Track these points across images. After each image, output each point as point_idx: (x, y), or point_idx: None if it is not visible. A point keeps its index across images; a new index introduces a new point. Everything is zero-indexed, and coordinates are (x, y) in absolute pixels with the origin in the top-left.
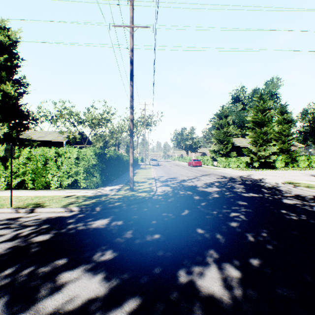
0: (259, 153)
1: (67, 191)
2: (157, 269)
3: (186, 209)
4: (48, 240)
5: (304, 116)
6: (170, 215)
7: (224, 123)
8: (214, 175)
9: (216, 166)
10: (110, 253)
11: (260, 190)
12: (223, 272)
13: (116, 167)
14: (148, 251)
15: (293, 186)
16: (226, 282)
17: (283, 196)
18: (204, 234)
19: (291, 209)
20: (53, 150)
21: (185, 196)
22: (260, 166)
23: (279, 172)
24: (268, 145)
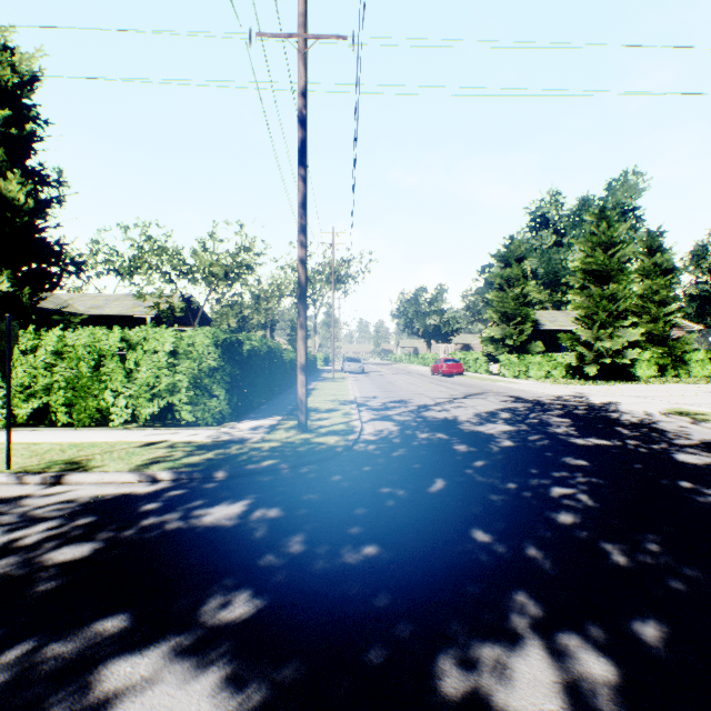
0: (599, 345)
1: (148, 432)
2: (377, 652)
3: (438, 477)
4: (86, 559)
5: (700, 261)
6: (399, 494)
7: (515, 276)
8: (495, 396)
9: (496, 374)
10: (245, 601)
11: (613, 431)
12: (565, 664)
13: (266, 375)
14: (348, 595)
15: (690, 421)
16: (580, 700)
17: (672, 444)
18: (492, 544)
19: (704, 479)
20: (116, 335)
21: (433, 445)
22: (599, 373)
23: (647, 388)
24: (620, 327)
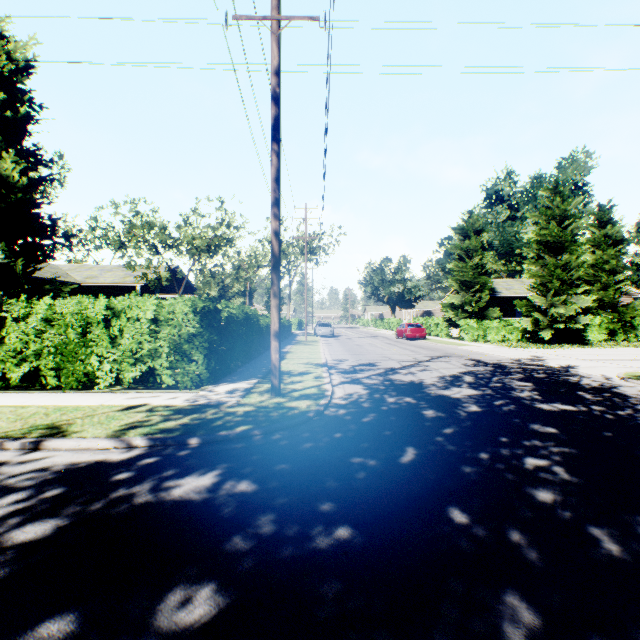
0: (553, 311)
1: (130, 395)
2: None
3: (409, 445)
4: (46, 540)
5: None
6: (370, 464)
7: (473, 247)
8: (457, 359)
9: (456, 337)
10: (206, 598)
11: (576, 395)
12: None
13: (243, 339)
14: (319, 592)
15: None
16: None
17: (638, 410)
18: (471, 527)
19: None
20: (102, 303)
21: (402, 410)
22: (553, 338)
23: (600, 352)
24: (573, 294)
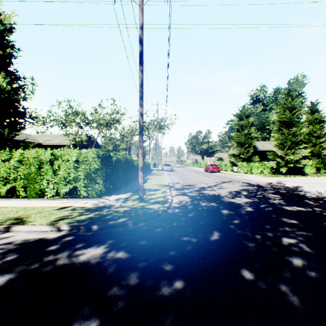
0: (287, 157)
1: (63, 201)
2: None
3: (215, 230)
4: (2, 288)
5: None
6: (193, 241)
7: (245, 124)
8: (237, 182)
9: (235, 171)
10: None
11: (304, 202)
12: None
13: (125, 172)
14: None
15: None
16: None
17: None
18: (256, 282)
19: None
20: (49, 152)
21: (210, 209)
22: (287, 171)
23: (312, 179)
24: (298, 148)
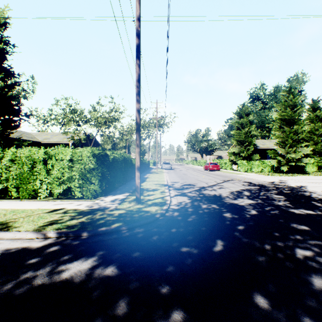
0: (288, 156)
1: (56, 202)
2: None
3: (218, 238)
4: None
5: None
6: (194, 253)
7: (245, 122)
8: (238, 182)
9: (235, 170)
10: None
11: (312, 204)
12: None
13: (122, 171)
14: None
15: None
16: None
17: None
18: (273, 313)
19: None
20: (42, 151)
21: (211, 213)
22: (288, 170)
23: (315, 178)
24: (299, 147)
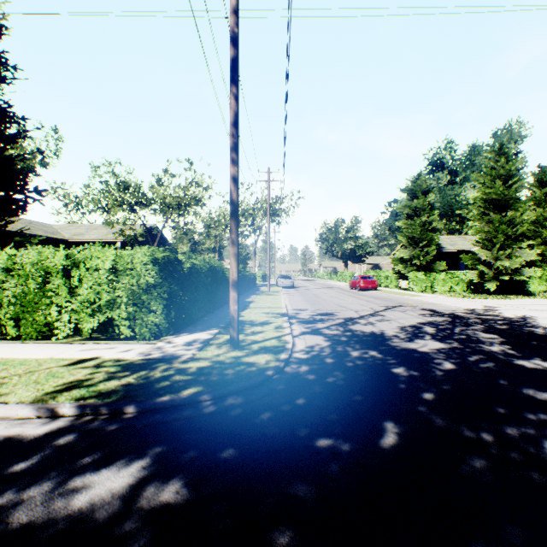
0: (498, 264)
1: (86, 346)
2: None
3: (387, 419)
4: None
5: None
6: (343, 451)
7: (421, 206)
8: (412, 309)
9: (404, 288)
10: None
11: None
12: None
13: (208, 290)
14: None
15: None
16: None
17: None
18: None
19: None
20: (61, 253)
21: (369, 366)
22: (498, 289)
23: (546, 302)
24: (517, 248)
